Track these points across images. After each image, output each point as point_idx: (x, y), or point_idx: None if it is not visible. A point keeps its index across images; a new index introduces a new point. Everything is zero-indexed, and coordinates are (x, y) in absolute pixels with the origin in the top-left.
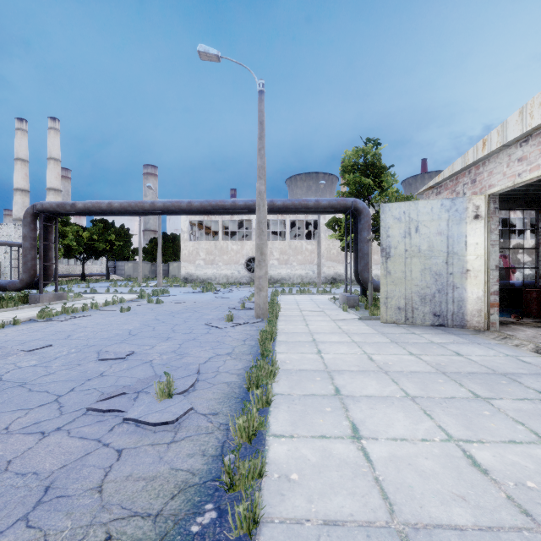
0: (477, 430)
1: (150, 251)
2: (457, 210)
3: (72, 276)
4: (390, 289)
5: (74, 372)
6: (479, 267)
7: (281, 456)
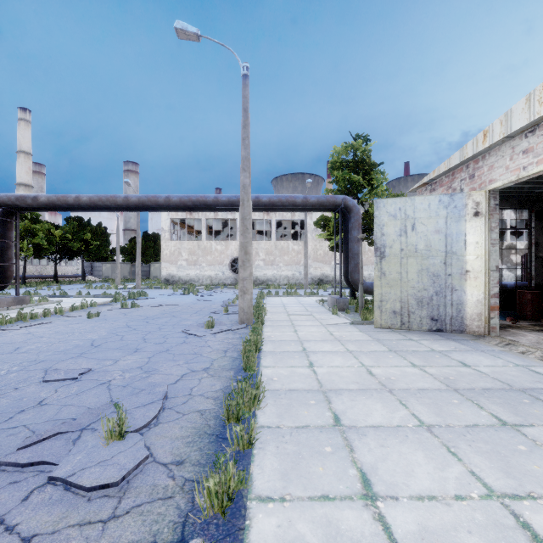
0: (520, 477)
1: (129, 251)
2: (456, 207)
3: (43, 278)
4: (385, 291)
5: (5, 400)
6: (479, 268)
7: (267, 538)
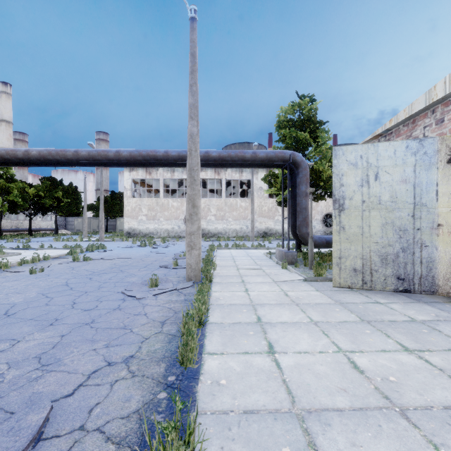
0: None
1: (98, 208)
2: (426, 153)
3: (20, 231)
4: (345, 247)
5: None
6: None
7: None
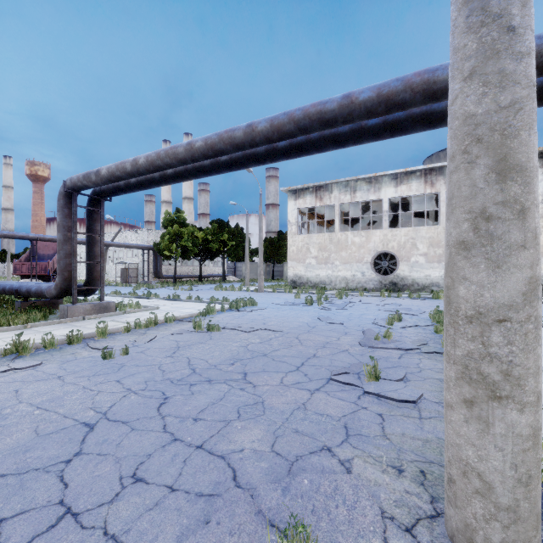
0: None
1: (264, 251)
2: None
3: (194, 277)
4: None
5: None
6: None
7: None
